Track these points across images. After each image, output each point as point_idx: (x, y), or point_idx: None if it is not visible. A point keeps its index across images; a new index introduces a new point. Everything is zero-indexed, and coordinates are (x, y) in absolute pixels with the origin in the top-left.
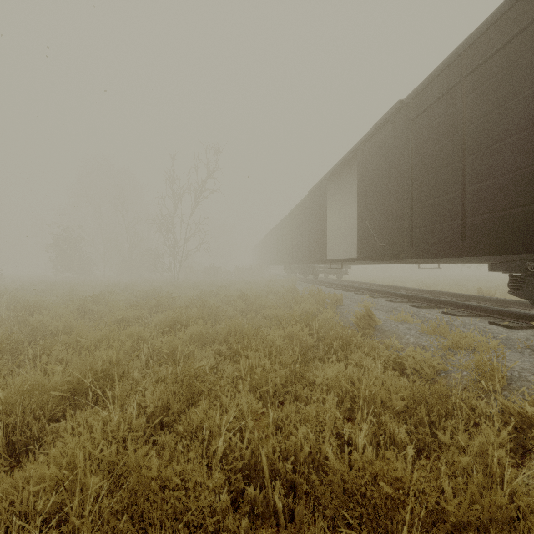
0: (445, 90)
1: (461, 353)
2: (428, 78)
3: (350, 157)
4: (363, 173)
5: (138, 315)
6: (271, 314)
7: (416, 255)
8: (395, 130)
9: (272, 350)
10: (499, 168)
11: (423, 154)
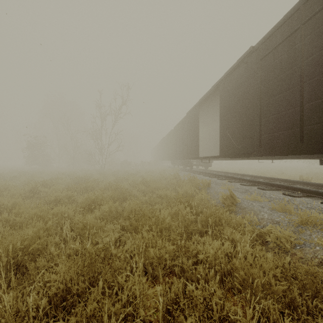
0: (287, 35)
1: (310, 229)
2: (273, 28)
3: (215, 89)
4: (224, 99)
5: (70, 196)
6: (162, 194)
7: (264, 154)
8: (247, 68)
9: (163, 226)
10: None
11: (269, 83)
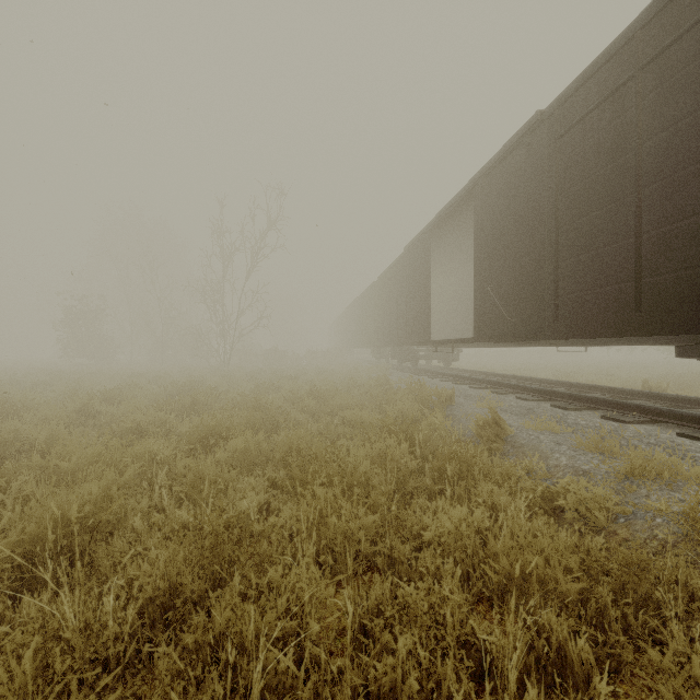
0: (610, 91)
1: (647, 485)
2: (582, 76)
3: (464, 197)
4: (483, 219)
5: (162, 421)
6: (353, 418)
7: (563, 334)
8: (530, 155)
9: (354, 479)
10: (698, 202)
11: (574, 187)
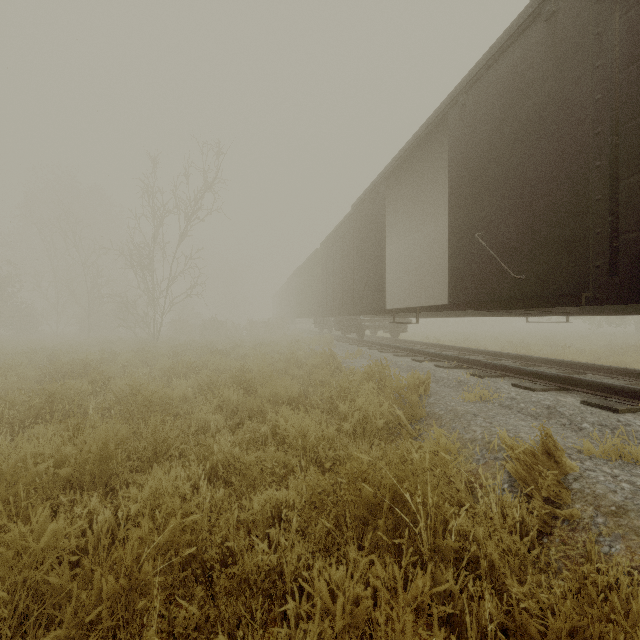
0: None
1: None
2: None
3: (434, 126)
4: (464, 148)
5: None
6: (290, 432)
7: (632, 295)
8: (555, 30)
9: None
10: None
11: None
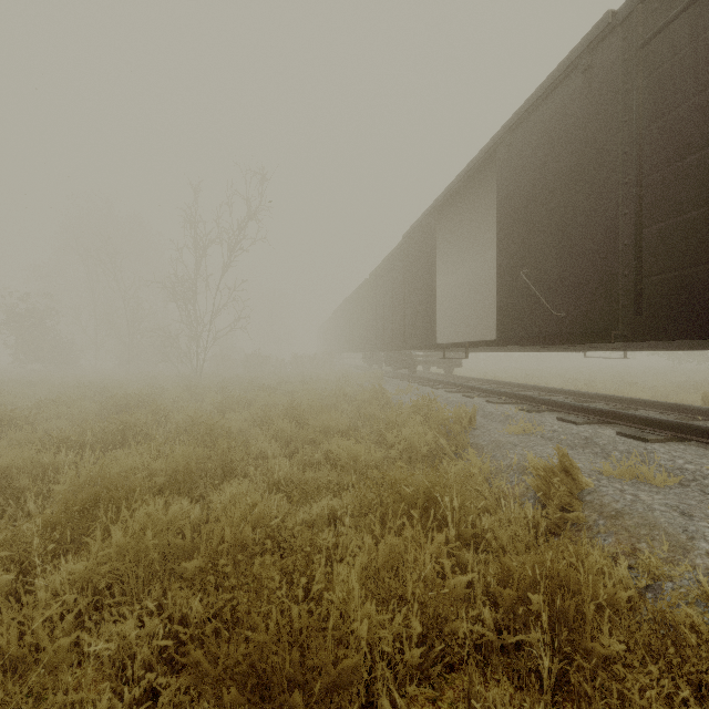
0: None
1: None
2: None
3: (483, 162)
4: (511, 186)
5: (45, 466)
6: (342, 456)
7: (653, 333)
8: (590, 83)
9: (340, 673)
10: None
11: (675, 111)
